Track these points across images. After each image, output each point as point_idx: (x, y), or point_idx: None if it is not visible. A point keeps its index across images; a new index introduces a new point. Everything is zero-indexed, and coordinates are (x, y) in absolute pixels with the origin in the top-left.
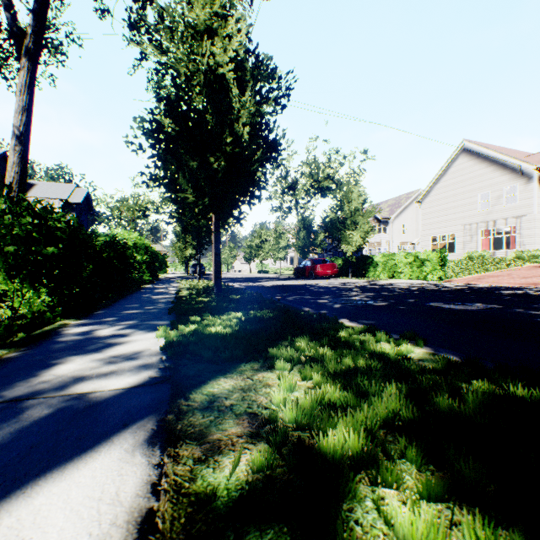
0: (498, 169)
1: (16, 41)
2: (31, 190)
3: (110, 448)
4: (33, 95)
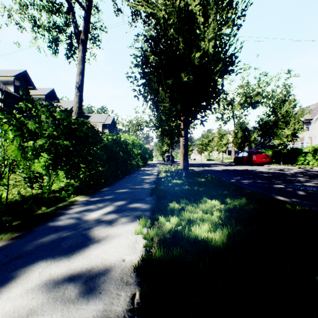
0: None
1: (77, 37)
2: (89, 119)
3: None
4: (84, 65)
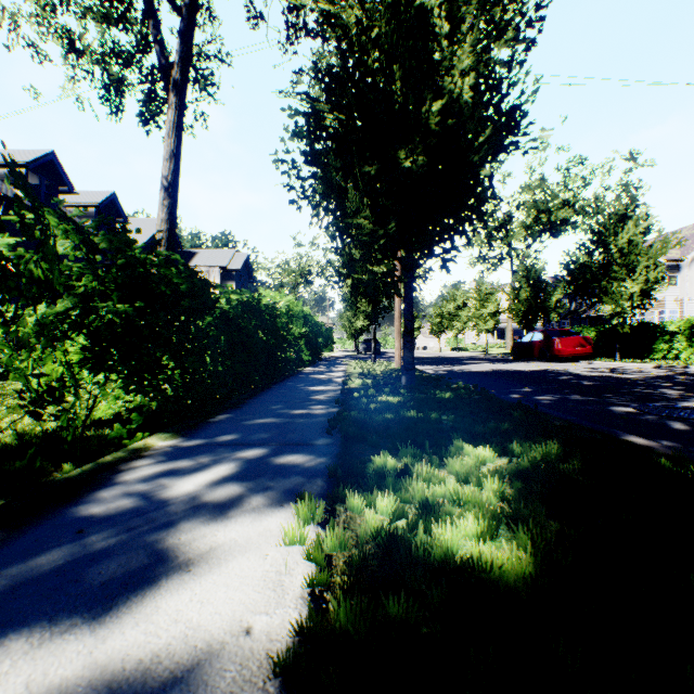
0: None
1: (164, 76)
2: (193, 259)
3: None
4: (181, 137)
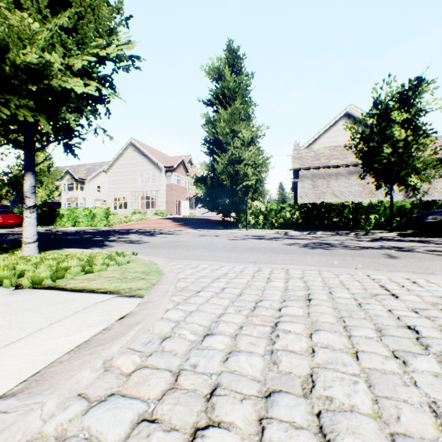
0: (149, 161)
1: None
2: None
3: None
4: None
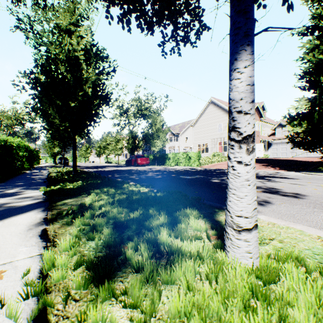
0: (225, 113)
1: None
2: None
3: (30, 212)
4: None
